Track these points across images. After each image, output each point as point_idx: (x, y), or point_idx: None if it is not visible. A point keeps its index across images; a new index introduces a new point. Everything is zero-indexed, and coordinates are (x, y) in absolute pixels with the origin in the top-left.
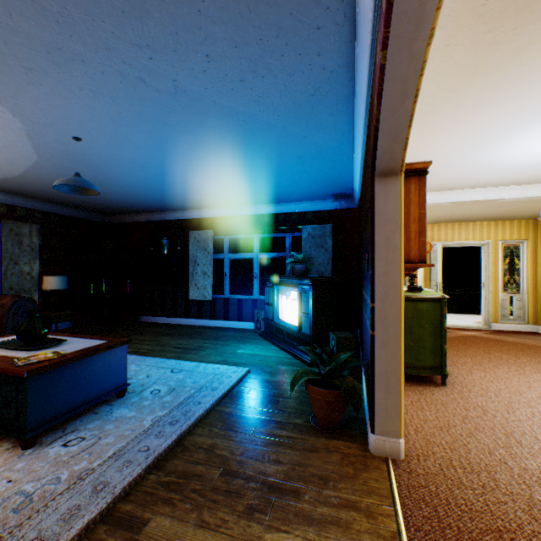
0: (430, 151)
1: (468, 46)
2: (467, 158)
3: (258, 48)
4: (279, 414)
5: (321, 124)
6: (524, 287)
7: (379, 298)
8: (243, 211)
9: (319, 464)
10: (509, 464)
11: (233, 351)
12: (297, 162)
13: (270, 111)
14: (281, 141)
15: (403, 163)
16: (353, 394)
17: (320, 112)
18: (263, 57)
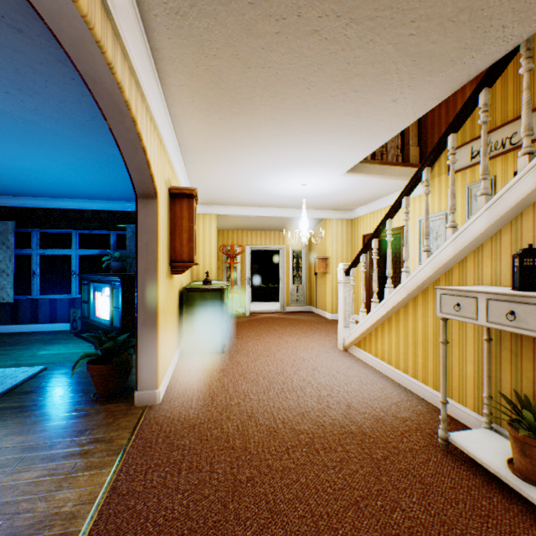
0: (218, 178)
1: (199, 121)
2: (247, 186)
3: (17, 75)
4: (63, 397)
5: (113, 143)
6: (305, 280)
7: (142, 289)
8: (58, 204)
9: (84, 423)
10: (229, 390)
11: (34, 353)
12: (103, 167)
13: (52, 122)
14: (77, 148)
15: (157, 191)
16: (127, 365)
17: (107, 134)
18: (26, 82)
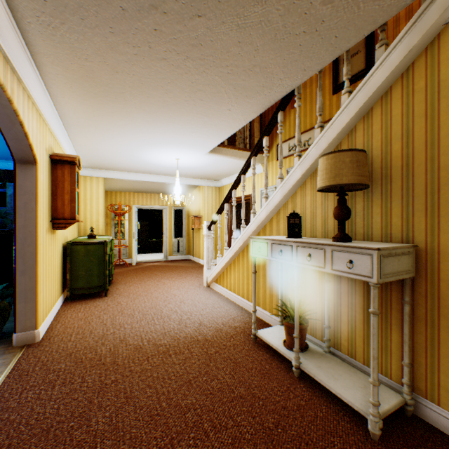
0: (102, 147)
1: (79, 102)
2: (130, 156)
3: None
4: None
5: None
6: (184, 234)
7: (20, 243)
8: None
9: None
10: (107, 324)
11: None
12: None
13: None
14: None
15: (36, 158)
16: (4, 311)
17: None
18: None
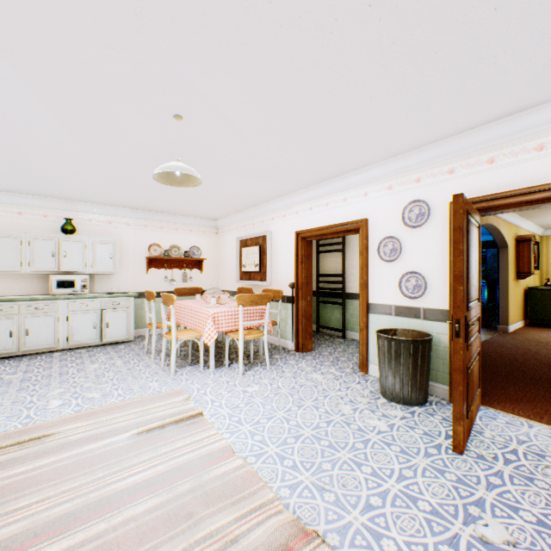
0: None
1: (529, 211)
2: None
3: None
4: None
5: None
6: None
7: (499, 284)
8: None
9: None
10: (549, 336)
11: None
12: None
13: None
14: None
15: (506, 245)
16: (492, 315)
17: None
18: None
